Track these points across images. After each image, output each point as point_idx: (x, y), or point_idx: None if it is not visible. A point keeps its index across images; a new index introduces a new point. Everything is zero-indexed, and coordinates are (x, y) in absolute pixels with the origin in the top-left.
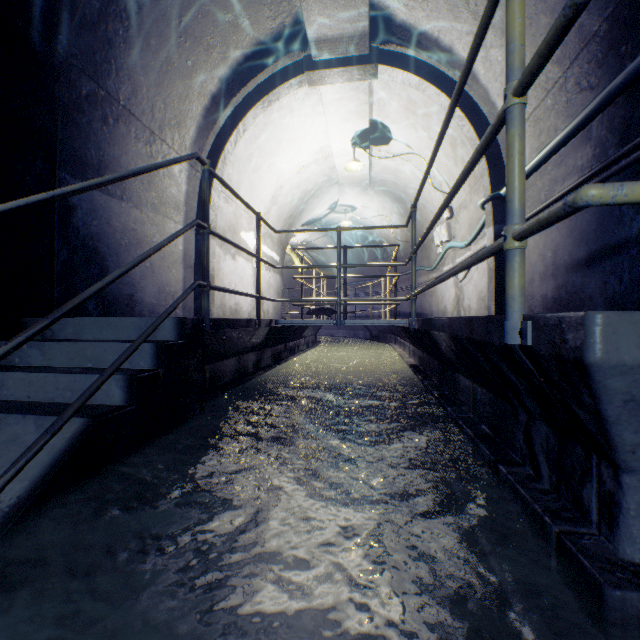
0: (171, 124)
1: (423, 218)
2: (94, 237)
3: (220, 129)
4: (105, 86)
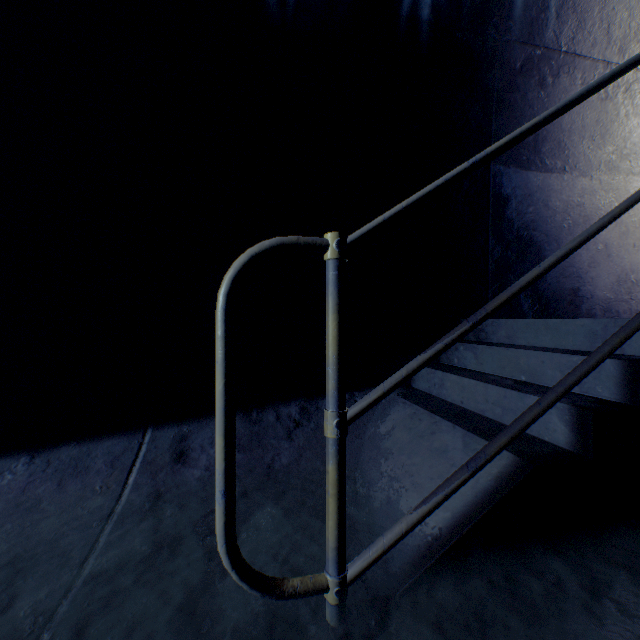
0: (638, 34)
1: None
2: (528, 226)
3: None
4: (540, 42)
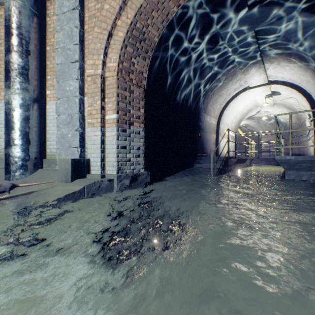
0: (213, 113)
1: (301, 115)
2: (202, 141)
3: (222, 108)
4: (205, 113)
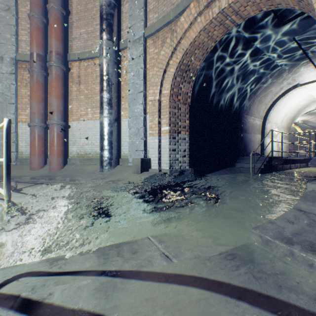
0: (257, 113)
1: None
2: (245, 142)
3: (268, 108)
4: (247, 115)
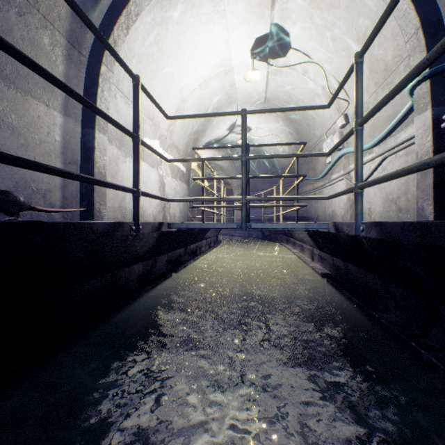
0: None
1: (311, 133)
2: None
3: (108, 8)
4: None
